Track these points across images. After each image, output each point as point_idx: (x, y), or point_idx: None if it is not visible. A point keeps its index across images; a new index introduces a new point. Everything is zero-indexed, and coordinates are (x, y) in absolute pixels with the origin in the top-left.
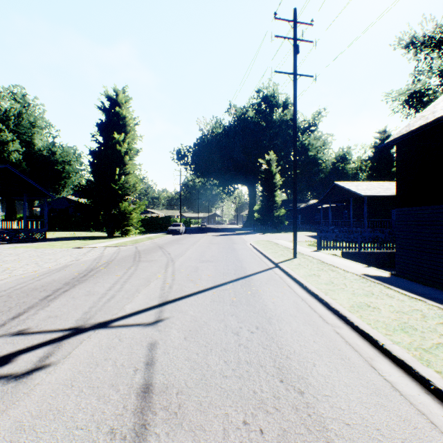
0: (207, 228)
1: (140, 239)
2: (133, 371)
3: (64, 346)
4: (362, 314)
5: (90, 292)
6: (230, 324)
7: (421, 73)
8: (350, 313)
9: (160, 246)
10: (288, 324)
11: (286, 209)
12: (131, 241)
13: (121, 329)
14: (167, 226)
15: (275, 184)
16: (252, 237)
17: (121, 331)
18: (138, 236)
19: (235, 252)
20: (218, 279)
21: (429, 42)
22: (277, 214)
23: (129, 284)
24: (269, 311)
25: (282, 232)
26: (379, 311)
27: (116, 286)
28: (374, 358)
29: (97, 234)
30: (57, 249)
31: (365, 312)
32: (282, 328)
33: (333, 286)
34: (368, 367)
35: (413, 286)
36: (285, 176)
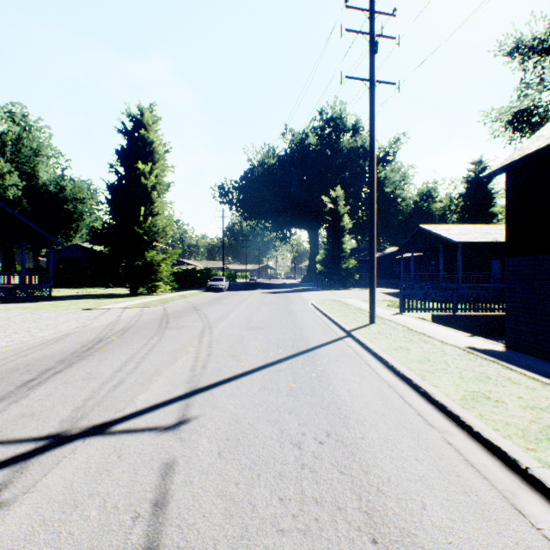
0: (257, 284)
1: (171, 298)
2: (131, 520)
3: (31, 469)
4: (482, 412)
5: (91, 374)
6: (287, 429)
7: (530, 86)
8: (464, 411)
9: (195, 306)
10: (373, 429)
11: (356, 259)
12: (159, 300)
13: (124, 436)
14: (206, 281)
15: (342, 228)
16: (314, 294)
17: (124, 441)
18: (168, 294)
19: (293, 316)
20: (270, 355)
21: (539, 47)
22: (346, 266)
23: (148, 362)
24: (344, 406)
25: (351, 289)
26: (506, 407)
27: (129, 364)
28: (516, 493)
29: (118, 292)
30: (62, 311)
31: (486, 408)
32: (365, 435)
33: (430, 366)
34: (511, 510)
35: (542, 365)
36: (355, 218)
